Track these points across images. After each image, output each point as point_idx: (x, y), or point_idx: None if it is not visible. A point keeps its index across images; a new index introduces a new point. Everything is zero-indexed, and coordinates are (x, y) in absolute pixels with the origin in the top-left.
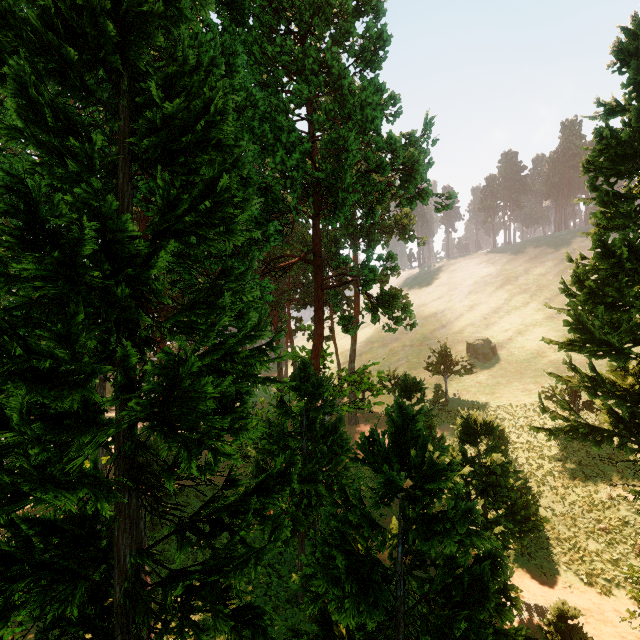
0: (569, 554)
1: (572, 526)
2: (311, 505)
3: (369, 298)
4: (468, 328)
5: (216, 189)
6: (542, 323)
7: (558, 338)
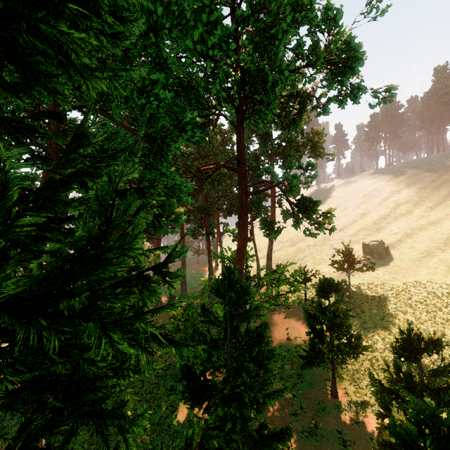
0: None
1: None
2: (235, 427)
3: (290, 204)
4: (362, 231)
5: None
6: (427, 227)
7: (444, 240)
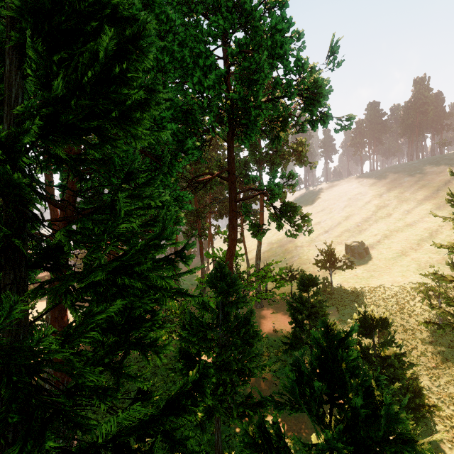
0: (452, 432)
1: (450, 404)
2: (226, 391)
3: (274, 209)
4: (345, 233)
5: (113, 73)
6: (403, 229)
7: (417, 241)
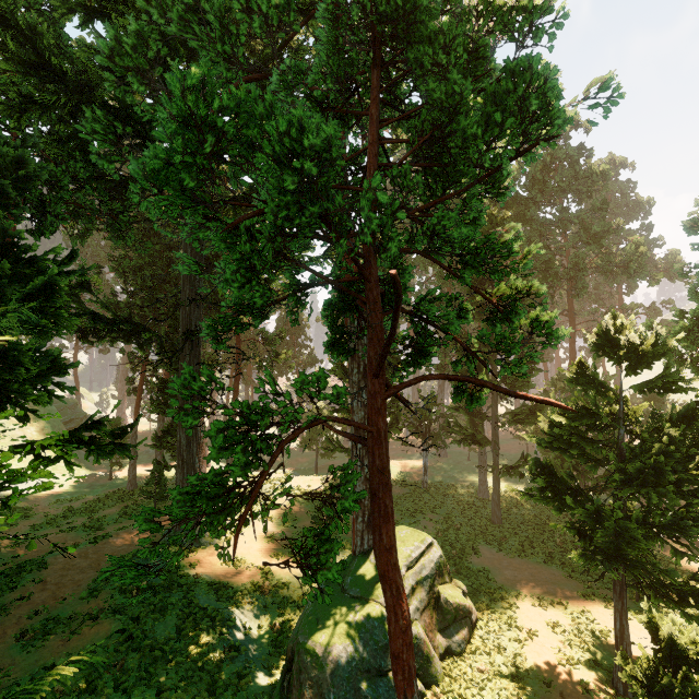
0: None
1: None
2: None
3: None
4: None
5: None
6: None
7: None
